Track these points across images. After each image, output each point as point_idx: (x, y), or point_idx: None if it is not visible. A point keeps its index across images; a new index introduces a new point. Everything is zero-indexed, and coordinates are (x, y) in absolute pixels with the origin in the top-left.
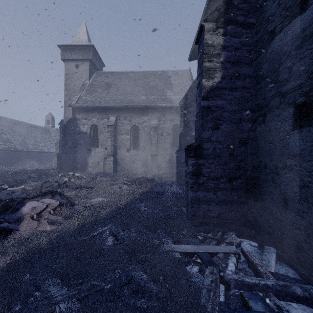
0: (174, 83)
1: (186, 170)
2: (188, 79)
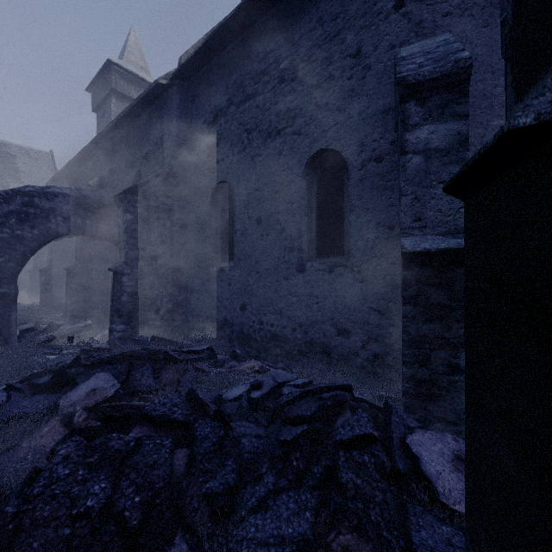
0: (23, 170)
1: (40, 283)
2: (48, 169)
